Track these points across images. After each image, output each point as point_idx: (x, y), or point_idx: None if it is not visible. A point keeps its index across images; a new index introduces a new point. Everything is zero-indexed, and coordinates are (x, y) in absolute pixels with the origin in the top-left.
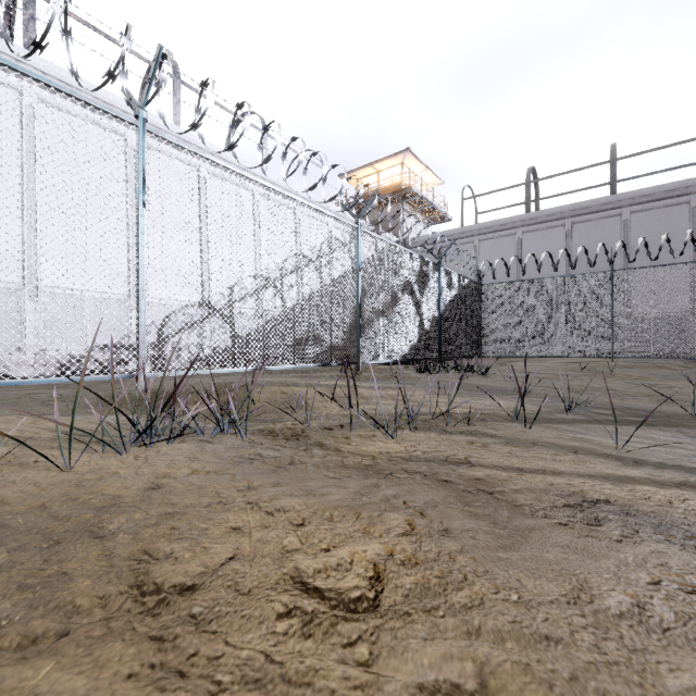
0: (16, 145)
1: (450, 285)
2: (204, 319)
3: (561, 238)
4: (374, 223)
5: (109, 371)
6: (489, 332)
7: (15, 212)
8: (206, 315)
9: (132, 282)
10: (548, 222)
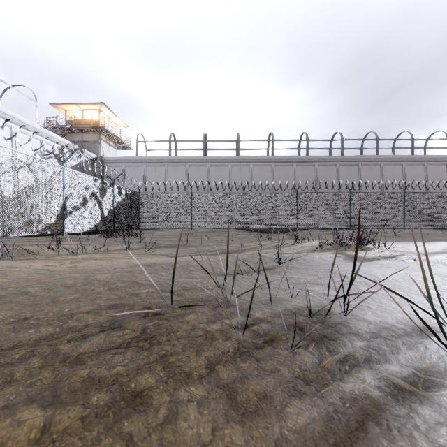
0: None
1: (120, 193)
2: None
3: (184, 172)
4: (79, 142)
5: None
6: (144, 216)
7: None
8: None
9: None
10: (179, 163)
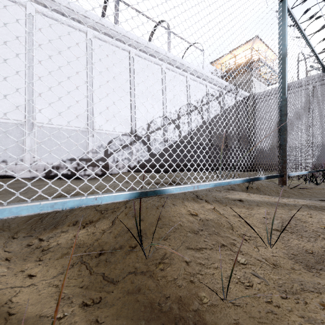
0: (23, 38)
1: None
2: (132, 143)
3: None
4: None
5: (75, 174)
6: None
7: (21, 78)
8: (133, 141)
9: (89, 120)
10: None
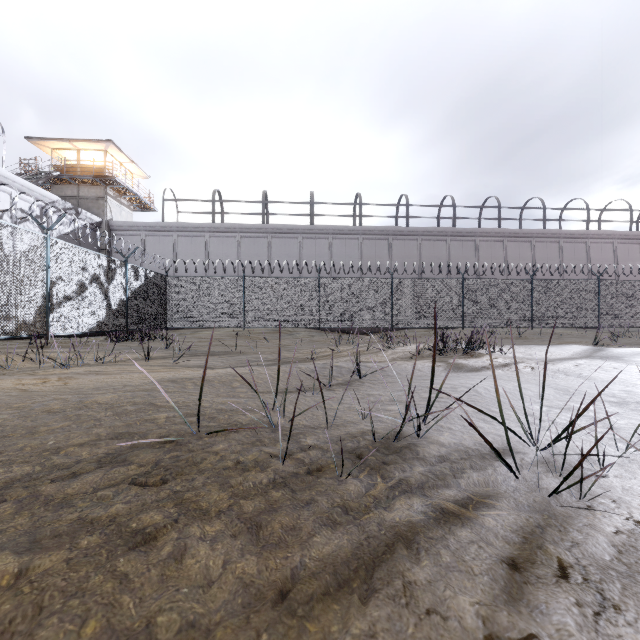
0: None
1: (137, 277)
2: None
3: (235, 246)
4: (73, 198)
5: None
6: (173, 310)
7: None
8: None
9: None
10: (227, 233)
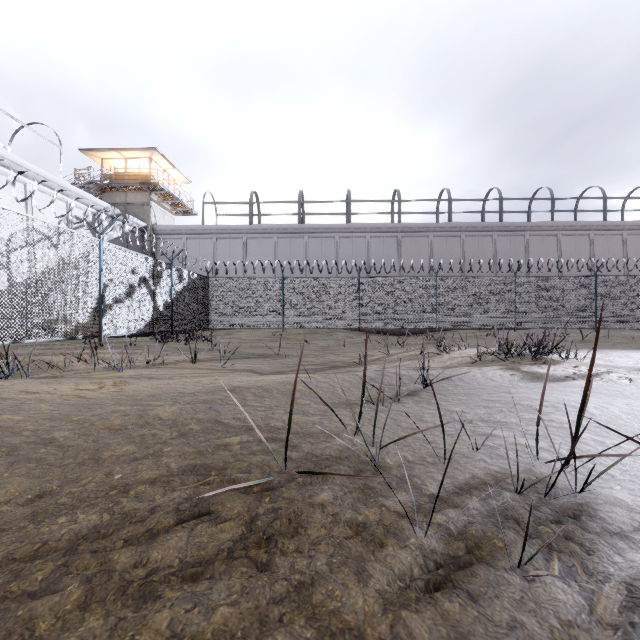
0: None
1: (181, 279)
2: None
3: (271, 246)
4: (121, 205)
5: None
6: (214, 311)
7: None
8: None
9: None
10: (264, 234)
